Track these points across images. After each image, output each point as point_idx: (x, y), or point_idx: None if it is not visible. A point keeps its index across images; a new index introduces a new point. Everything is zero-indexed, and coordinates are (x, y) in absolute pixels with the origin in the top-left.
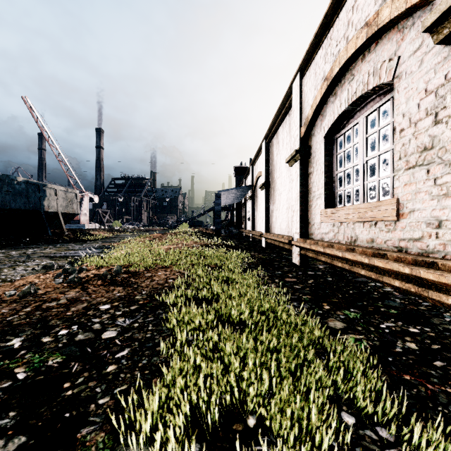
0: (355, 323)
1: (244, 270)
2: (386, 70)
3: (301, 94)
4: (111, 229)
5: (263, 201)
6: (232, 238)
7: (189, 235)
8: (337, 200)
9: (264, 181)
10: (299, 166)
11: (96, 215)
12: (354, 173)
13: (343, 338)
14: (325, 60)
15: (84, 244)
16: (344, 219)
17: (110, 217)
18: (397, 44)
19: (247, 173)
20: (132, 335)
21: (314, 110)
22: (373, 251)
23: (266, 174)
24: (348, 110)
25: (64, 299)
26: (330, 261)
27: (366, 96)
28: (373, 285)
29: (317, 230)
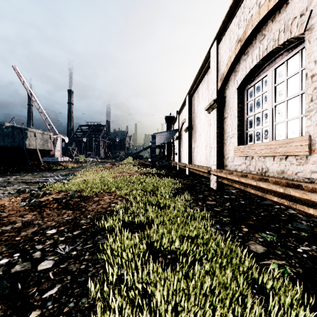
0: (274, 247)
1: (174, 195)
2: (297, 24)
3: (218, 56)
4: (77, 161)
5: (186, 141)
6: (163, 168)
7: (132, 166)
8: (247, 139)
9: (188, 125)
10: (216, 113)
11: (67, 151)
12: (263, 116)
13: (267, 264)
14: (239, 26)
15: (55, 172)
16: (255, 154)
17: (77, 152)
18: (308, 0)
19: (175, 120)
20: (67, 266)
21: (229, 67)
22: (287, 181)
23: (189, 120)
24: (259, 64)
25: (19, 223)
26: (244, 188)
27: (275, 51)
28: (279, 207)
29: (231, 163)
